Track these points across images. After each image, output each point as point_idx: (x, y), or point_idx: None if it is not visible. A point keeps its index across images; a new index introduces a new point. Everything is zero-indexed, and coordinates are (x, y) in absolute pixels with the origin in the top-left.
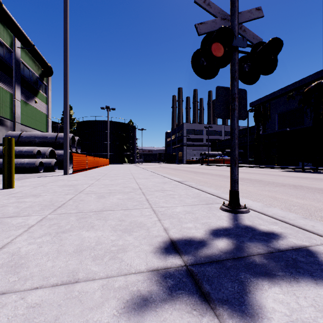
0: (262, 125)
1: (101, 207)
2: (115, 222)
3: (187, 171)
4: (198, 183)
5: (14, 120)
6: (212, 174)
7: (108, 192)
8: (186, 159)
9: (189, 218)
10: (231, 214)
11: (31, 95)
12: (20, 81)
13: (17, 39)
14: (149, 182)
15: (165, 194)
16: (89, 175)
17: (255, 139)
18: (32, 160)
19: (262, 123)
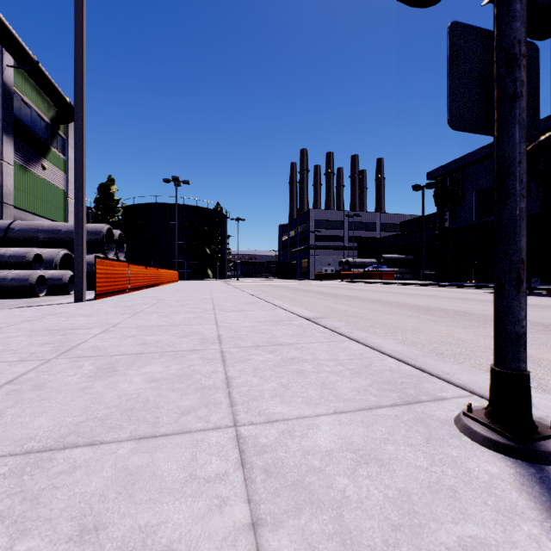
0: (449, 211)
1: (72, 421)
2: (51, 550)
3: (319, 294)
4: (344, 320)
5: (1, 200)
6: (366, 299)
7: (137, 350)
8: (314, 271)
9: (377, 503)
10: (522, 466)
11: (35, 154)
12: (12, 128)
13: (6, 50)
14: (243, 321)
15: (278, 357)
16: (126, 302)
17: (437, 236)
18: (22, 272)
19: (449, 209)
